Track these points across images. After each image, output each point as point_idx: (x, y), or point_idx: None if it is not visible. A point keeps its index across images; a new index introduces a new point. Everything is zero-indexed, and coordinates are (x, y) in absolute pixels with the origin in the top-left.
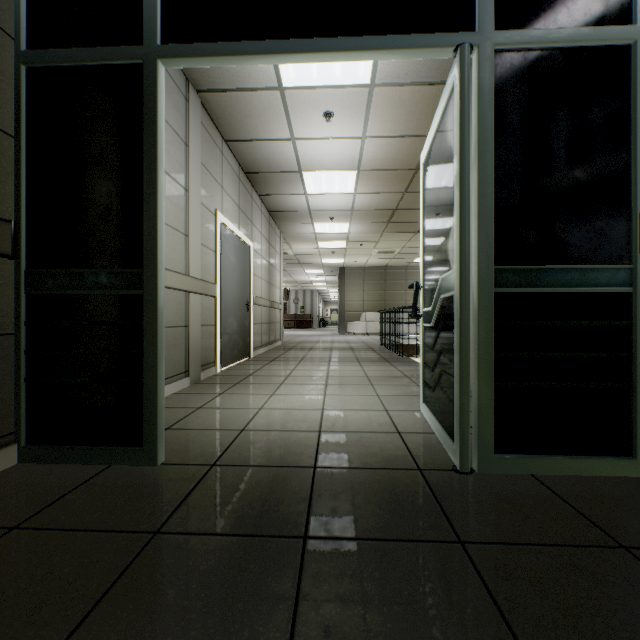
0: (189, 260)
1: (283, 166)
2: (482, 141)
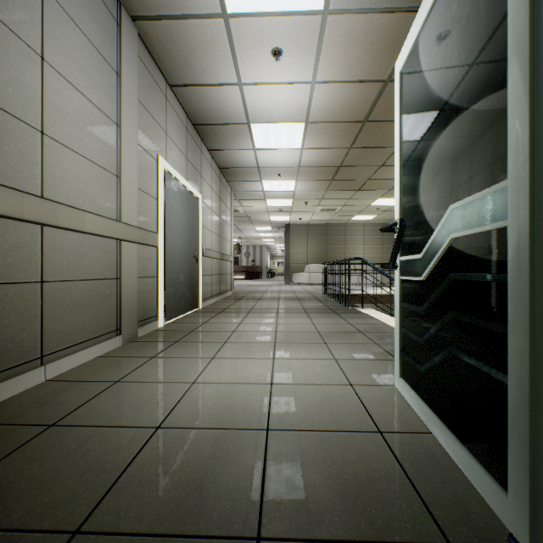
0: (121, 204)
1: (231, 117)
2: None
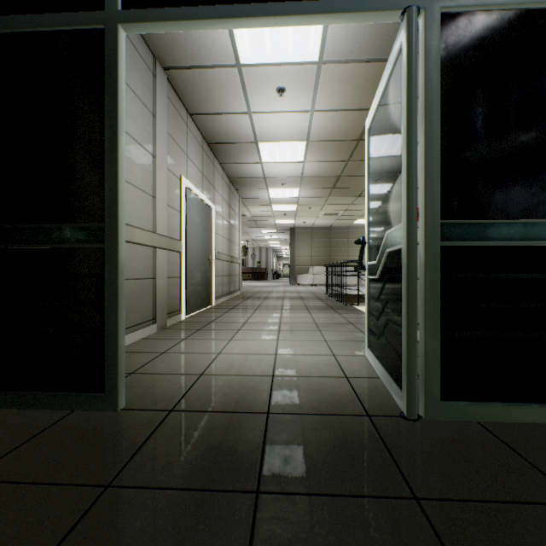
0: (156, 219)
1: (241, 137)
2: (429, 100)
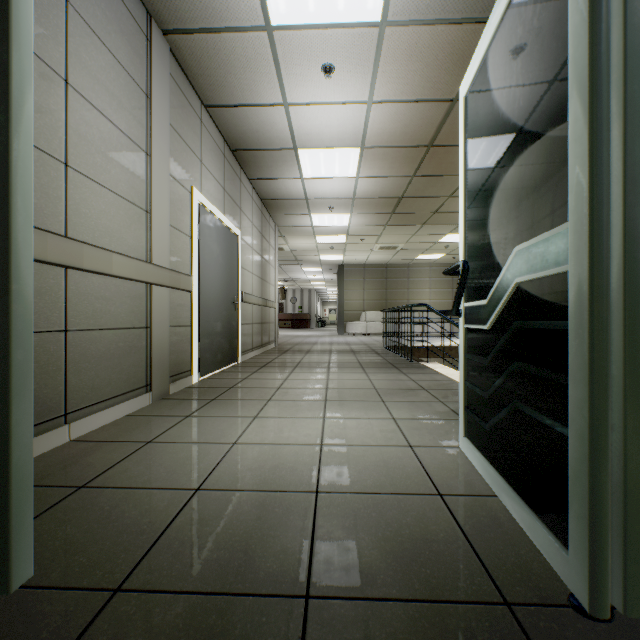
0: (151, 243)
1: (275, 141)
2: None
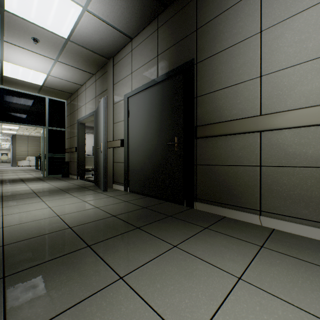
0: None
1: None
2: (47, 139)
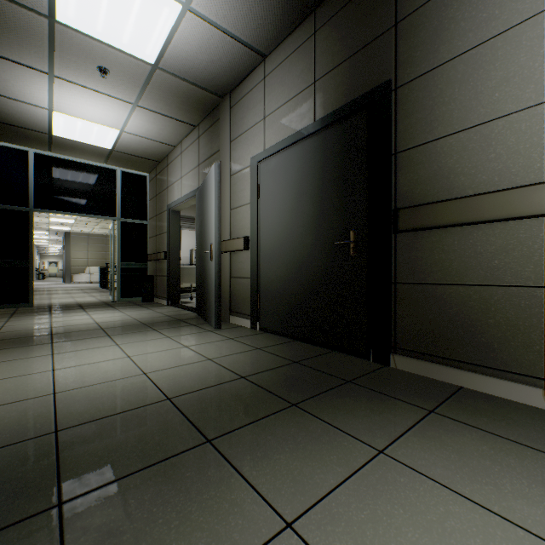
0: None
1: None
2: (118, 239)
